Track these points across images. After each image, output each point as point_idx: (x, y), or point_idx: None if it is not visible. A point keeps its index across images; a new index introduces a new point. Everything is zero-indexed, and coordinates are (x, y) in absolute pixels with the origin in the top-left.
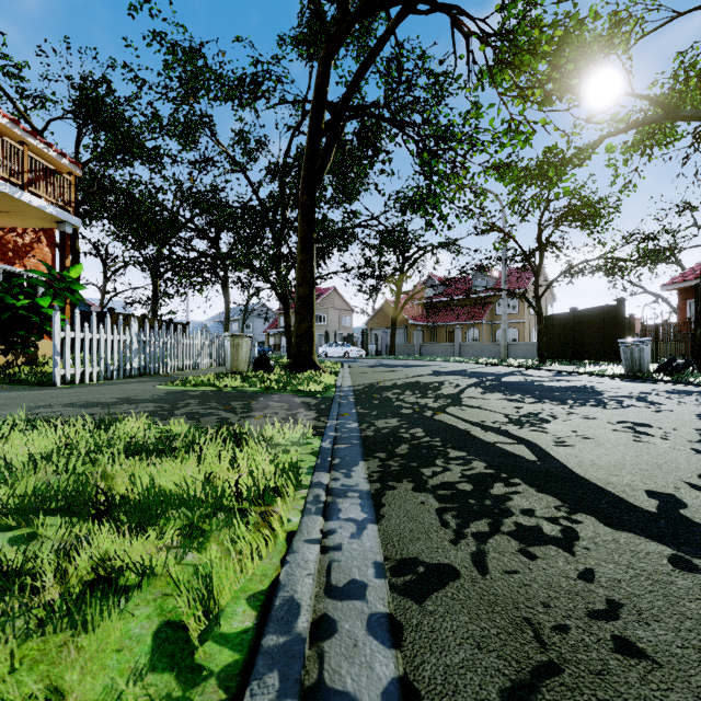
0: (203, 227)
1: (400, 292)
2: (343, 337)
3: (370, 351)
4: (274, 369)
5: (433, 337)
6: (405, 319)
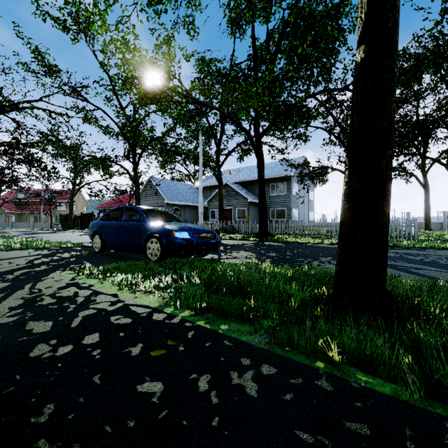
0: None
1: None
2: None
3: None
4: None
5: (22, 219)
6: (3, 209)
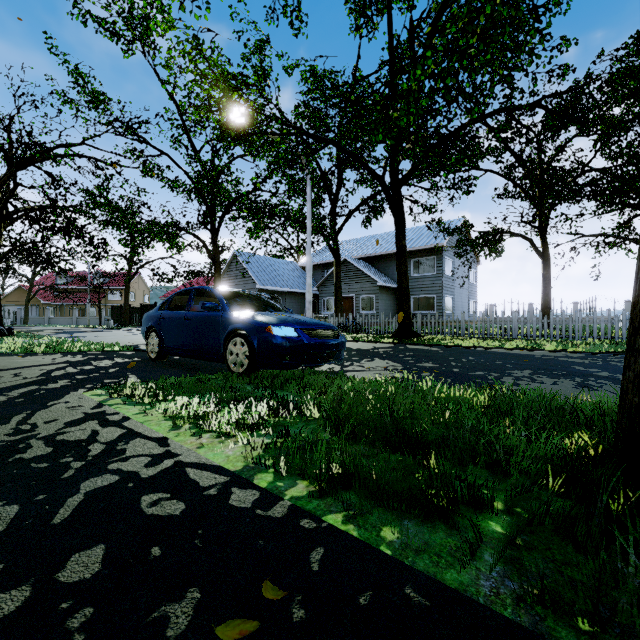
0: None
1: (33, 286)
2: None
3: (6, 321)
4: None
5: (63, 312)
6: (38, 300)
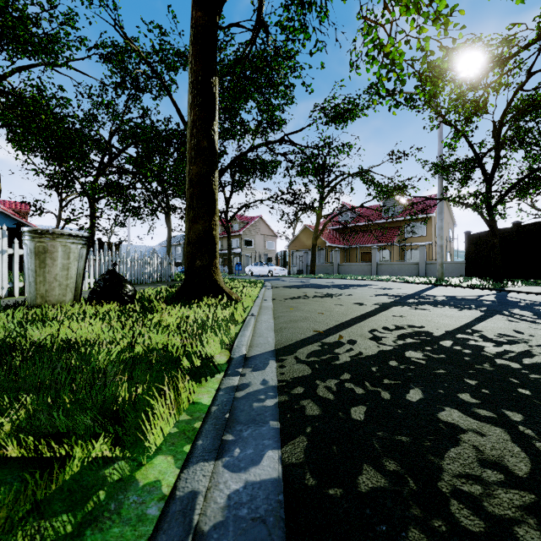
0: (137, 155)
1: (320, 216)
2: (267, 258)
3: (292, 270)
4: (133, 298)
5: (347, 258)
6: (323, 241)
